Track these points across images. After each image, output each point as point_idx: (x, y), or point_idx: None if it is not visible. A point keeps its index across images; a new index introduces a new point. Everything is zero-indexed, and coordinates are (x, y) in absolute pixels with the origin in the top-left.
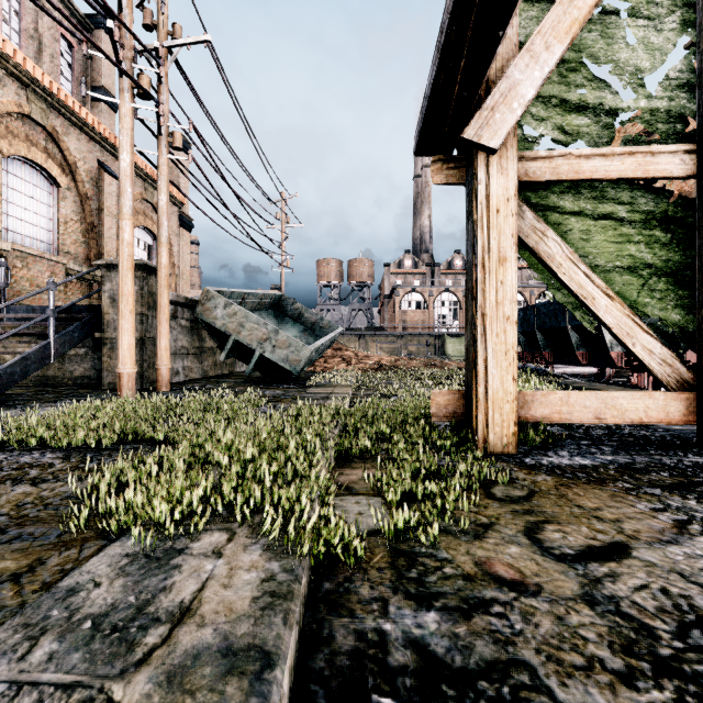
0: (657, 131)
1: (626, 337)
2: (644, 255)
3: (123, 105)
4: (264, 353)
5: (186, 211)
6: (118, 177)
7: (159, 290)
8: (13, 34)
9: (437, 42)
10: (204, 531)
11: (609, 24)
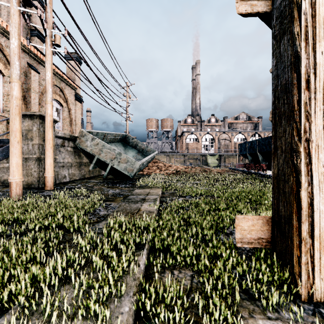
0: None
1: None
2: None
3: (12, 8)
4: (113, 165)
5: (78, 92)
6: (39, 72)
7: (46, 129)
8: None
9: None
10: None
11: None
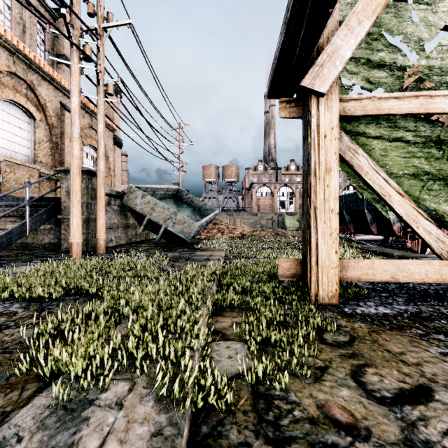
0: (433, 81)
1: (412, 222)
2: (424, 166)
3: (73, 66)
4: (167, 227)
5: (118, 135)
6: None
7: (98, 187)
8: (6, 21)
9: (284, 17)
10: (112, 380)
11: (400, 8)
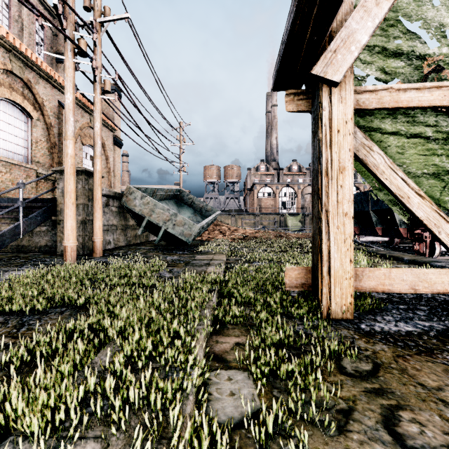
0: None
1: (434, 227)
2: (445, 164)
3: (67, 60)
4: (167, 229)
5: (118, 134)
6: None
7: (95, 188)
8: (4, 19)
9: None
10: (79, 440)
11: None
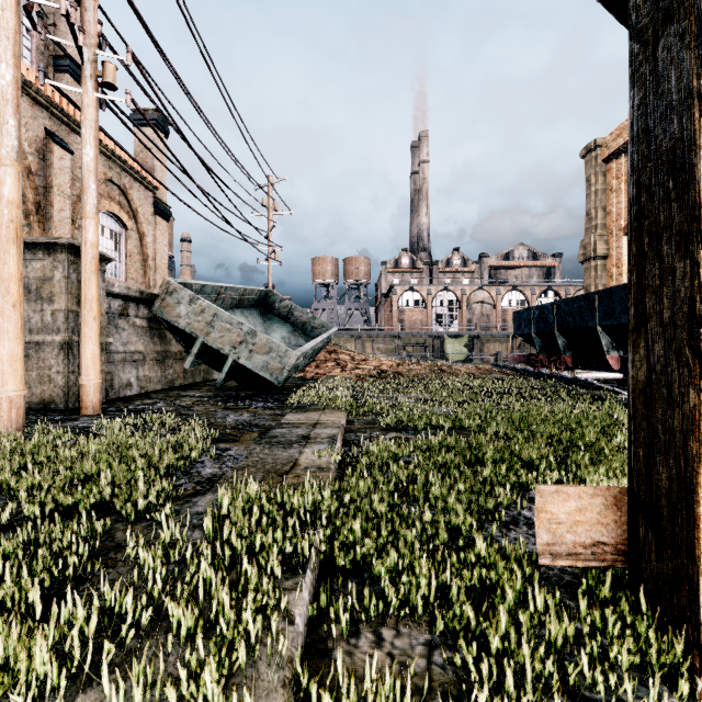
0: None
1: None
2: None
3: None
4: (238, 359)
5: (162, 197)
6: (71, 150)
7: (84, 277)
8: None
9: None
10: None
11: None
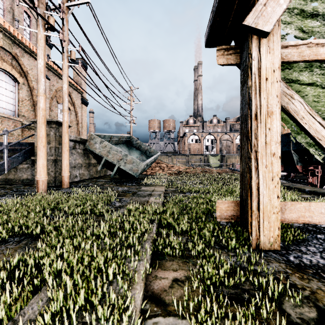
0: None
1: None
2: None
3: (39, 33)
4: (120, 166)
5: (84, 96)
6: (49, 78)
7: (63, 134)
8: None
9: None
10: None
11: None
